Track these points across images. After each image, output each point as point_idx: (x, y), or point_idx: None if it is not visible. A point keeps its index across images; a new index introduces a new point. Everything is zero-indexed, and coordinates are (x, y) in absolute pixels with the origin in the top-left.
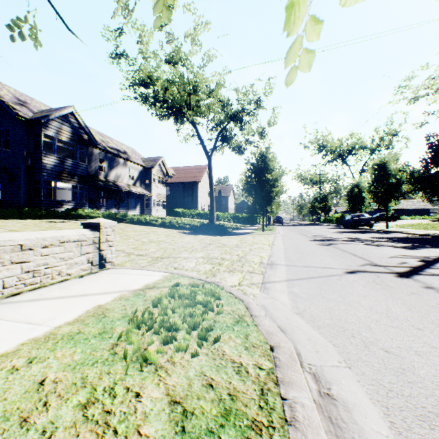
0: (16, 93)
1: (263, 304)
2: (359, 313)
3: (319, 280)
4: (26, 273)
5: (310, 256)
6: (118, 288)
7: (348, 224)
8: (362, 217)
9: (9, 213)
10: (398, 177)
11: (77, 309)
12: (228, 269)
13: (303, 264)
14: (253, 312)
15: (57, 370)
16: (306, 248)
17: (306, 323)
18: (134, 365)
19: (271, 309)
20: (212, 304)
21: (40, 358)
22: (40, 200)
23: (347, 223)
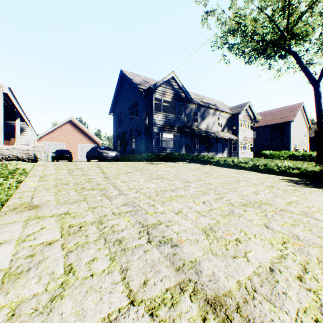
0: (144, 78)
1: None
2: None
3: None
4: None
5: None
6: None
7: None
8: None
9: (136, 157)
10: None
11: None
12: None
13: None
14: None
15: None
16: None
17: None
18: None
19: None
20: None
21: None
22: (152, 147)
23: None
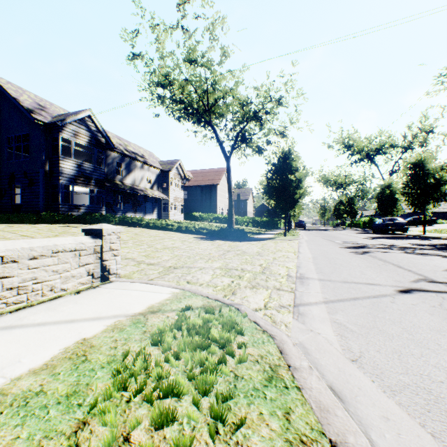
0: (36, 98)
1: (301, 341)
2: (446, 363)
3: (368, 303)
4: (8, 290)
5: (345, 267)
6: (115, 311)
7: (379, 229)
8: (395, 221)
9: (28, 218)
10: (438, 176)
11: (54, 344)
12: (250, 284)
13: (340, 278)
14: (290, 360)
15: None
16: (338, 257)
17: (371, 381)
18: None
19: (314, 351)
20: (232, 342)
21: None
22: (57, 204)
23: (377, 227)
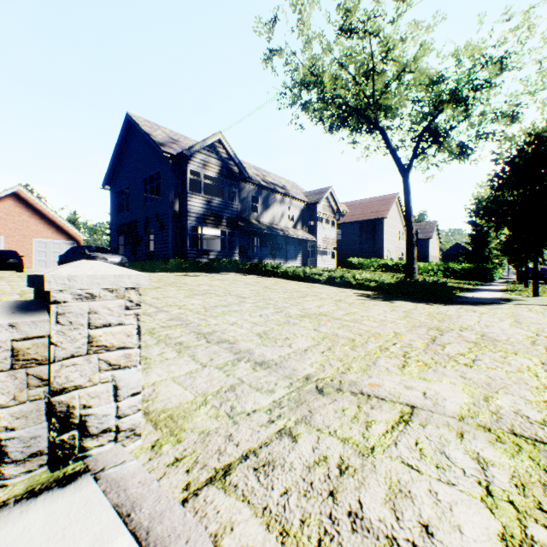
0: (171, 133)
1: None
2: None
3: None
4: None
5: None
6: None
7: None
8: None
9: (158, 266)
10: None
11: None
12: None
13: None
14: None
15: None
16: None
17: None
18: None
19: None
20: None
21: None
22: (186, 250)
23: None
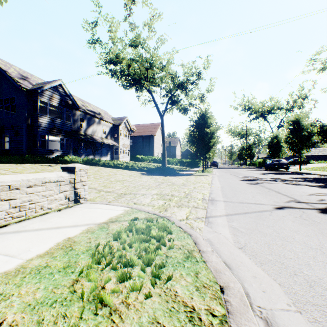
0: (20, 71)
1: (208, 237)
2: (296, 248)
3: (254, 215)
4: (13, 208)
5: (242, 193)
6: (86, 221)
7: (269, 167)
8: (280, 161)
9: (15, 159)
10: (310, 130)
11: (50, 241)
12: (177, 204)
13: (238, 200)
14: (201, 247)
15: (16, 310)
16: (238, 187)
17: (249, 258)
18: (89, 306)
19: (216, 243)
20: (165, 238)
21: (4, 295)
22: (37, 149)
23: (268, 166)
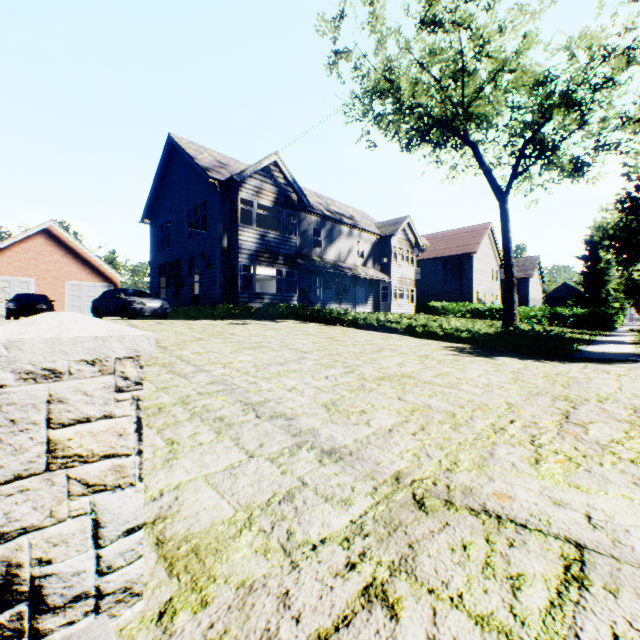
0: (219, 157)
1: None
2: None
3: None
4: None
5: None
6: None
7: None
8: None
9: (204, 312)
10: None
11: None
12: None
13: None
14: None
15: None
16: None
17: None
18: None
19: None
20: None
21: None
22: (235, 293)
23: None
